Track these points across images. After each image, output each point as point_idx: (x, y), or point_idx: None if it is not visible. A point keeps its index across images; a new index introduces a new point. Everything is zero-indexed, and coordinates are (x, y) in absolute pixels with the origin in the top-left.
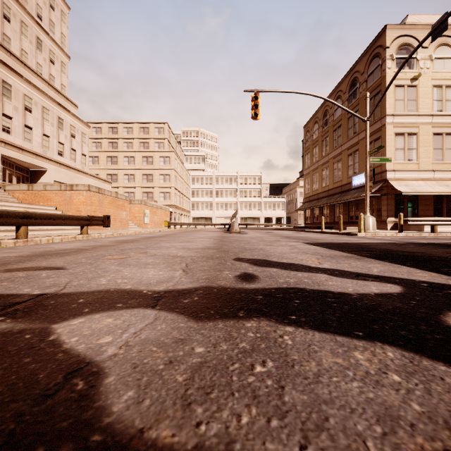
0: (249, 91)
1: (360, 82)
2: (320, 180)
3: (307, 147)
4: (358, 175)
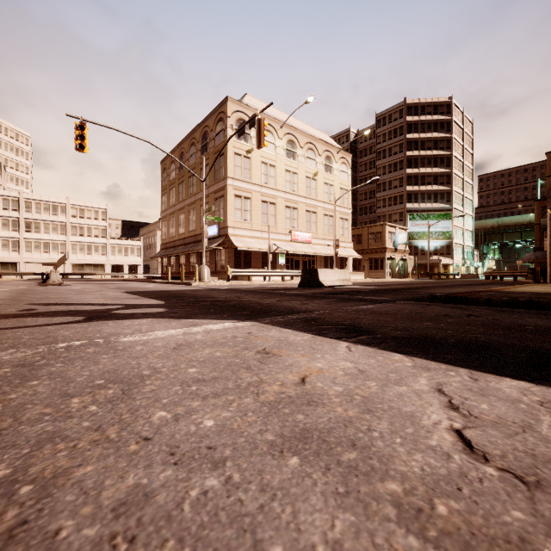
0: (72, 117)
1: (210, 138)
2: (177, 227)
3: (164, 187)
4: (208, 227)
